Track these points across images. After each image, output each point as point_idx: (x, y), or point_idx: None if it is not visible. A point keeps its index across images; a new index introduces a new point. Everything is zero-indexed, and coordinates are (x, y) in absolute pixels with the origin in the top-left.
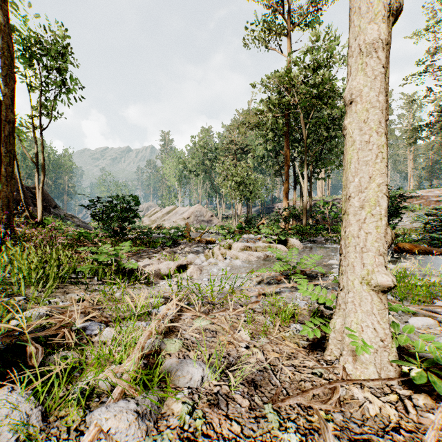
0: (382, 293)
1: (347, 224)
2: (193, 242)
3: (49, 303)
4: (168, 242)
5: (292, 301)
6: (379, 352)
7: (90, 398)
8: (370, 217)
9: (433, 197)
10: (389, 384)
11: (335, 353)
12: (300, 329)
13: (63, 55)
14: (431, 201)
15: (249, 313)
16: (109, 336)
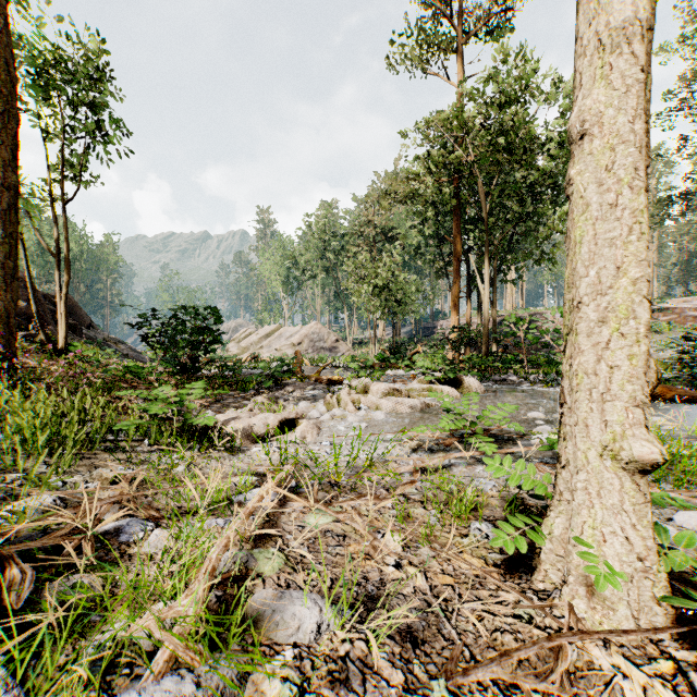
0: (640, 474)
1: (574, 352)
2: (307, 382)
3: (63, 485)
4: (266, 382)
5: (471, 481)
6: (636, 580)
7: (115, 668)
8: (618, 339)
9: (690, 311)
10: (653, 638)
11: (552, 579)
12: (488, 532)
13: (98, 82)
14: (688, 316)
15: (400, 503)
16: (159, 545)
